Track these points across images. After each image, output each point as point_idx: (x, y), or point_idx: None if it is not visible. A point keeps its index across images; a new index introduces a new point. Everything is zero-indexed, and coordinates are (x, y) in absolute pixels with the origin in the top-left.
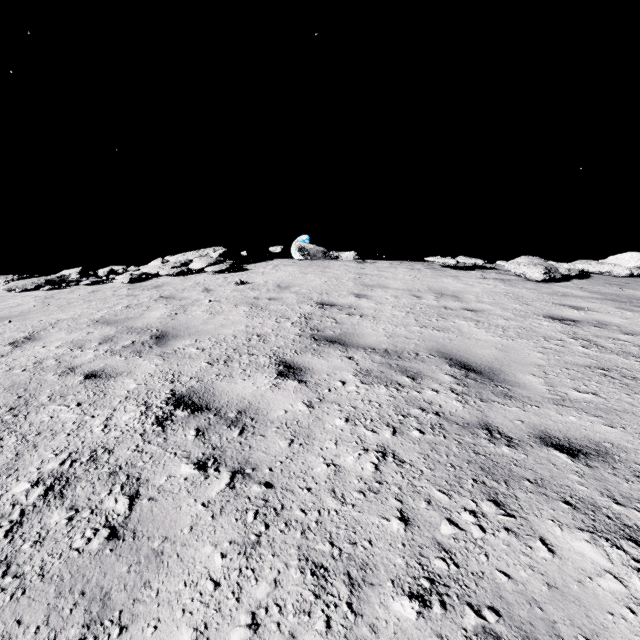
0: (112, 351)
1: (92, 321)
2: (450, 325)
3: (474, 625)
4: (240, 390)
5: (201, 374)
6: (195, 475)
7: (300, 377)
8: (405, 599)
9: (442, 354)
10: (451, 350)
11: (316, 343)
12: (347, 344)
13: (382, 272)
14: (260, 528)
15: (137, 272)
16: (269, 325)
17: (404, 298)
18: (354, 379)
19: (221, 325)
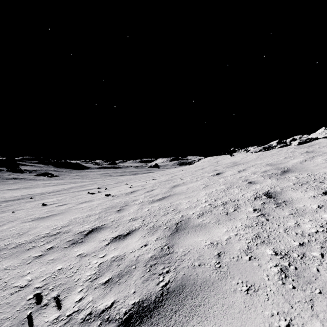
0: (262, 175)
1: (266, 164)
2: None
3: (283, 264)
4: (294, 195)
5: (285, 187)
6: (251, 211)
7: None
8: (272, 251)
9: None
10: None
11: None
12: None
13: None
14: (254, 225)
15: (304, 138)
16: None
17: None
18: None
19: (324, 167)
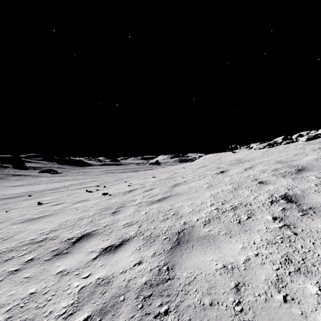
0: (273, 174)
1: (275, 161)
2: None
3: None
4: None
5: (306, 189)
6: (270, 220)
7: None
8: (316, 288)
9: None
10: None
11: None
12: None
13: None
14: (278, 241)
15: (312, 134)
16: None
17: None
18: None
19: None
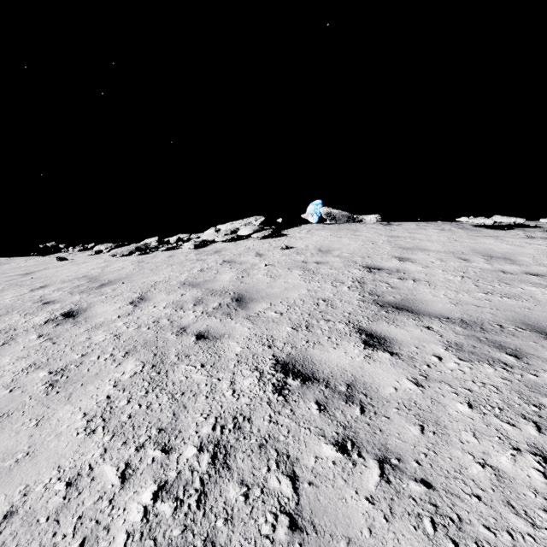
0: (207, 312)
1: (180, 283)
2: (519, 292)
3: None
4: (336, 360)
5: (291, 340)
6: (341, 459)
7: (388, 348)
8: None
9: (531, 327)
10: (539, 322)
11: (383, 310)
12: (416, 312)
13: (413, 234)
14: (448, 545)
15: (199, 239)
16: (328, 289)
17: (451, 261)
18: (448, 354)
19: (285, 289)
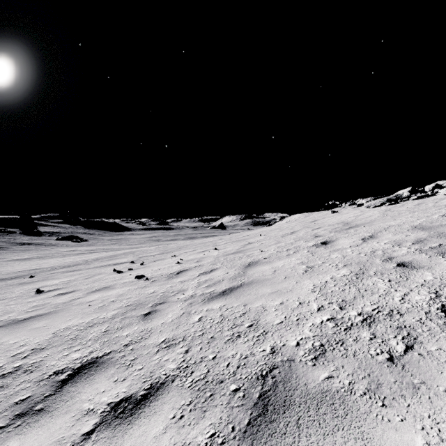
0: (420, 250)
1: (411, 227)
2: None
3: None
4: None
5: None
6: None
7: None
8: None
9: None
10: None
11: None
12: None
13: None
14: None
15: None
16: None
17: None
18: None
19: None
